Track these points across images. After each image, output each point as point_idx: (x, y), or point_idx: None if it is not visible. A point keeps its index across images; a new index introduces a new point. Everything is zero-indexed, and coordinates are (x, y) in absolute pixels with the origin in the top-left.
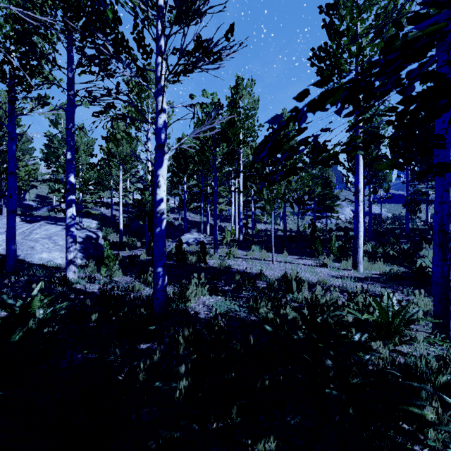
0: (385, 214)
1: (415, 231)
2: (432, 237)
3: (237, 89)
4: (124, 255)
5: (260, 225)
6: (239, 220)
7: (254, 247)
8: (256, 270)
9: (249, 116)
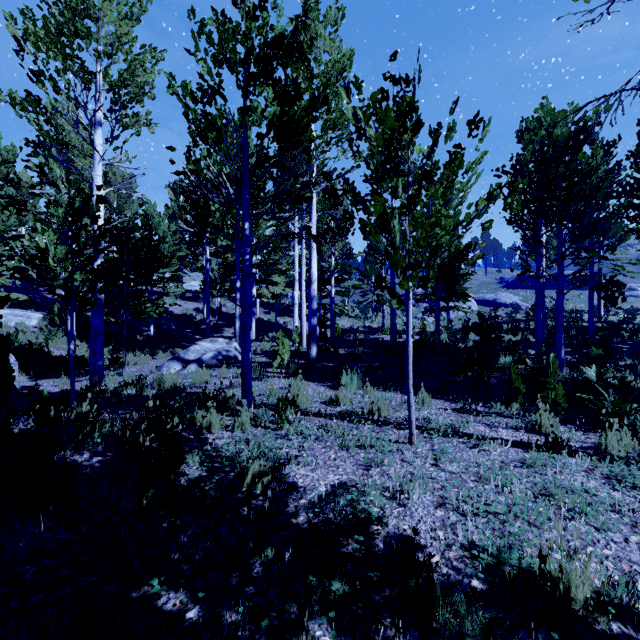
0: (522, 304)
1: (598, 332)
2: (634, 343)
3: (306, 23)
4: (52, 391)
5: (341, 320)
6: (310, 313)
7: (344, 378)
8: (374, 500)
9: (332, 84)
